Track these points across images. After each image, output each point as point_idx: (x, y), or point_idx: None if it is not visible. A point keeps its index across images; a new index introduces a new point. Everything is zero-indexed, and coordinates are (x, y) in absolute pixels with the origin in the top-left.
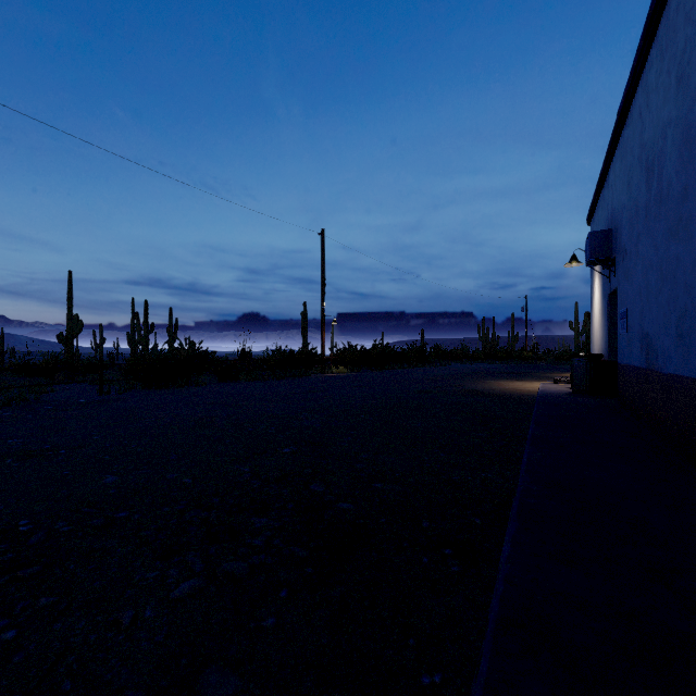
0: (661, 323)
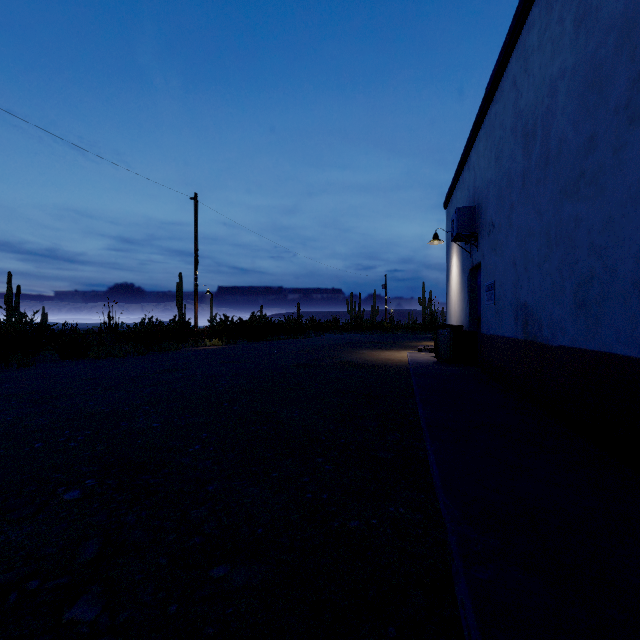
0: (548, 292)
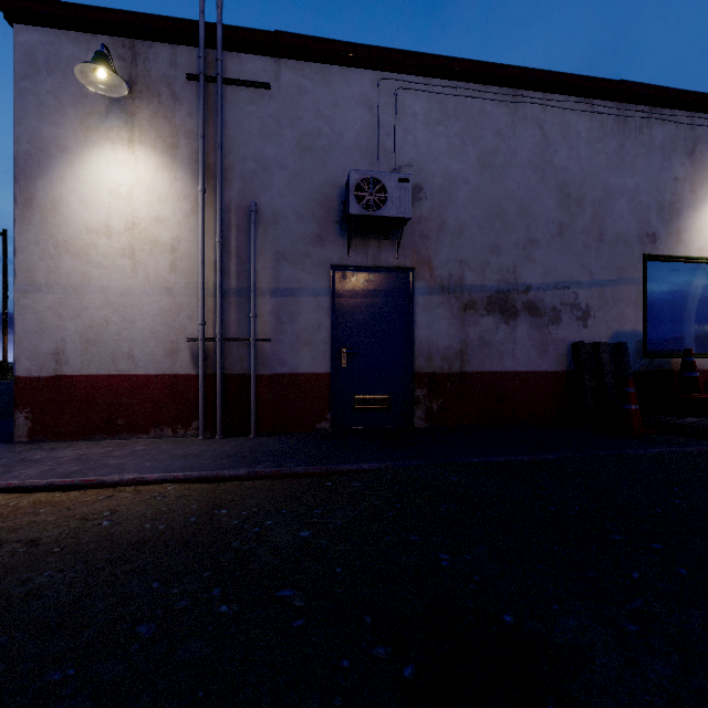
0: None
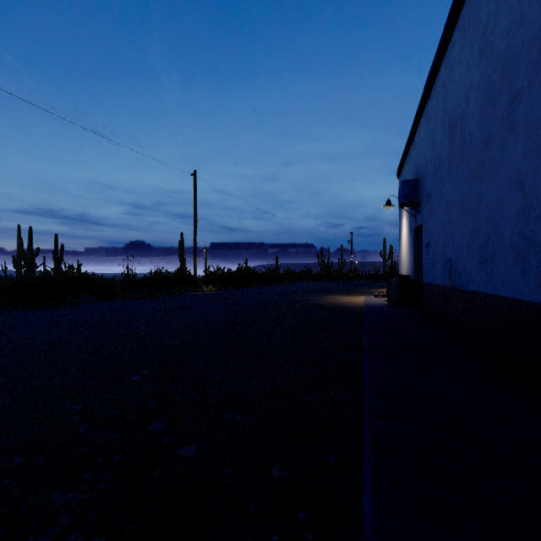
0: (464, 250)
